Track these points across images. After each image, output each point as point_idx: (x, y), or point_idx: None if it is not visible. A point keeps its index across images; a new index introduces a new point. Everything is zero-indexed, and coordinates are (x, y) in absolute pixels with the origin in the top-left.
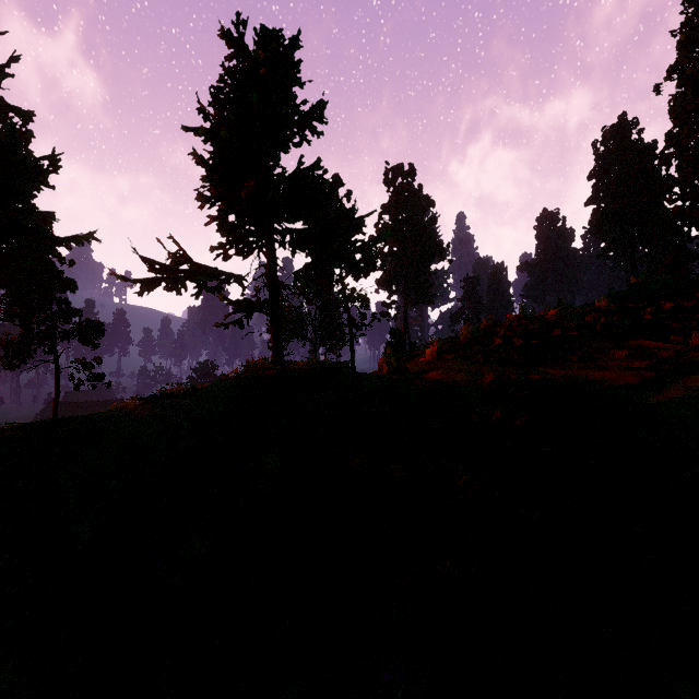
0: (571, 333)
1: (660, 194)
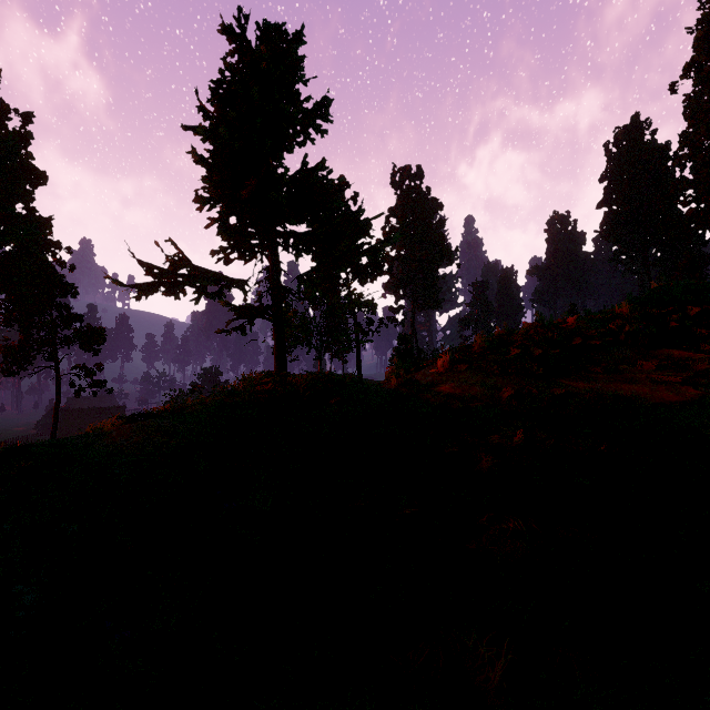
0: (593, 342)
1: (673, 197)
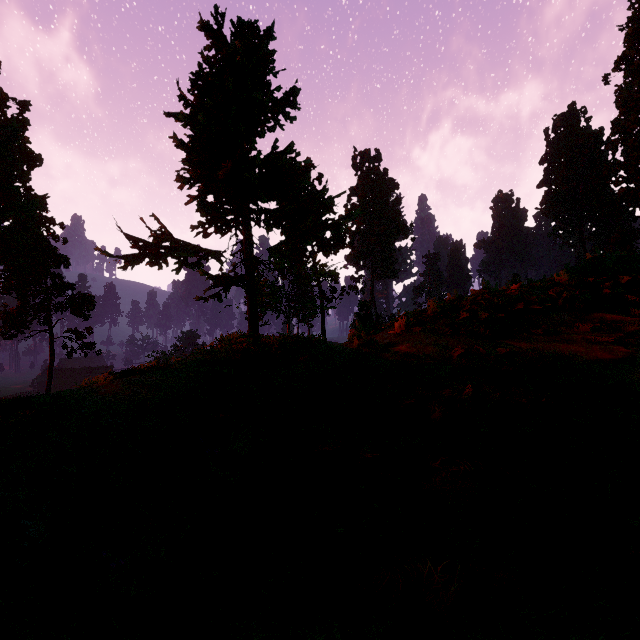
0: (535, 307)
1: (606, 177)
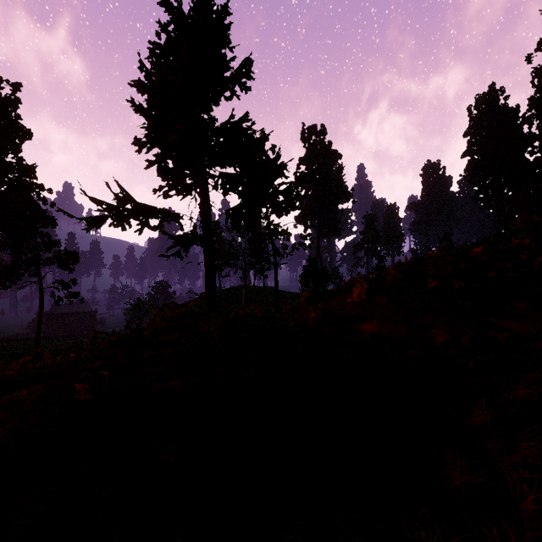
0: (508, 274)
1: (523, 148)
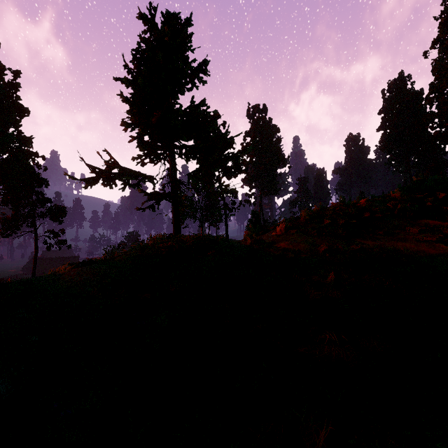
0: (377, 215)
1: (425, 124)
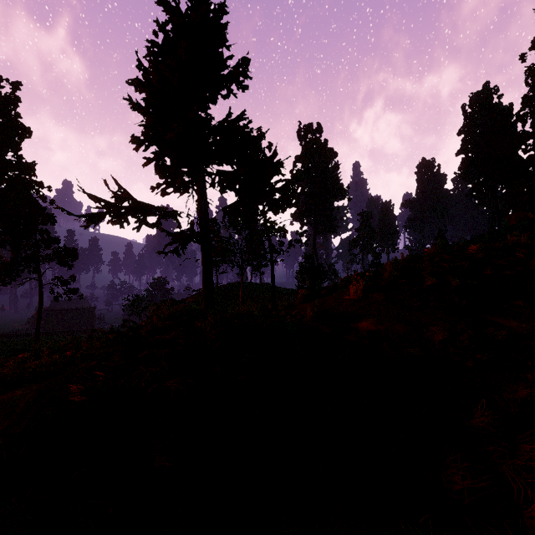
0: (505, 272)
1: (517, 146)
